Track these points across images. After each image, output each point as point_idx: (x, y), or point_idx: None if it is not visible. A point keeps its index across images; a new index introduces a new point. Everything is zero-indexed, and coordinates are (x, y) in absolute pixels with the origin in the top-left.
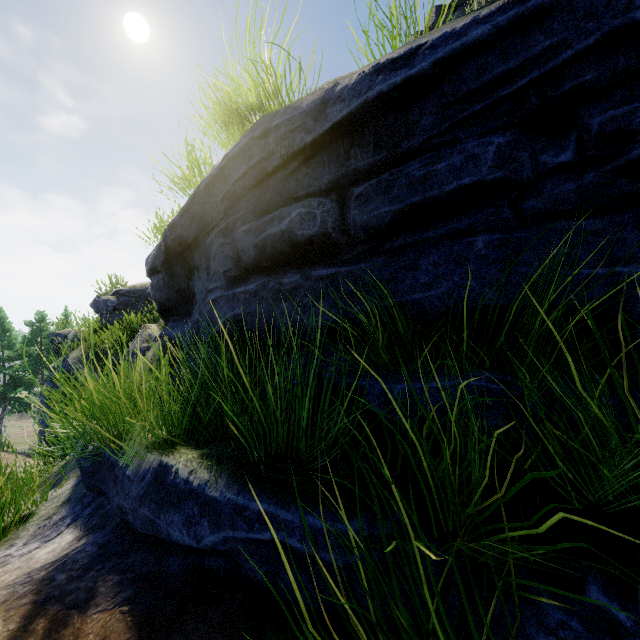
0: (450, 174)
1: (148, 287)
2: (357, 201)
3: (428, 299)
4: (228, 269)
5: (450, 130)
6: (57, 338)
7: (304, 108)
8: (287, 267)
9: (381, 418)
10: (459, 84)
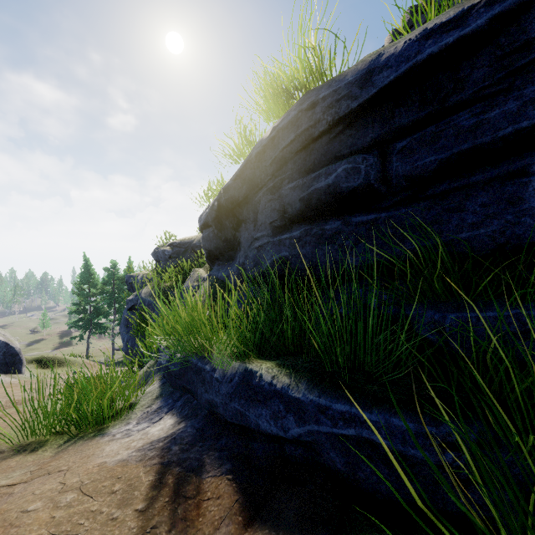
0: (505, 120)
1: (193, 240)
2: (400, 154)
3: (476, 237)
4: (274, 220)
5: (505, 79)
6: (130, 279)
7: (349, 79)
8: (327, 216)
9: (433, 343)
10: (517, 34)
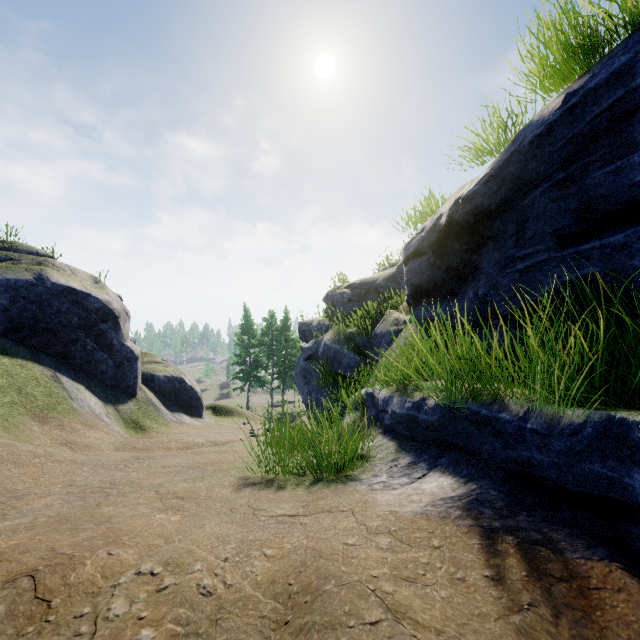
0: None
1: (376, 279)
2: None
3: None
4: (563, 226)
5: None
6: (303, 326)
7: None
8: None
9: None
10: None
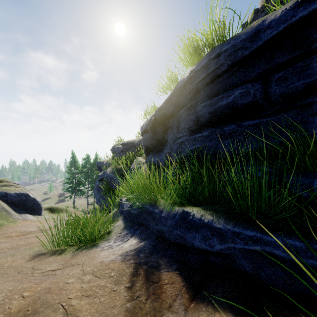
0: None
1: (135, 141)
2: (277, 81)
3: None
4: (191, 126)
5: None
6: (99, 164)
7: (243, 37)
8: (226, 122)
9: (304, 197)
10: None
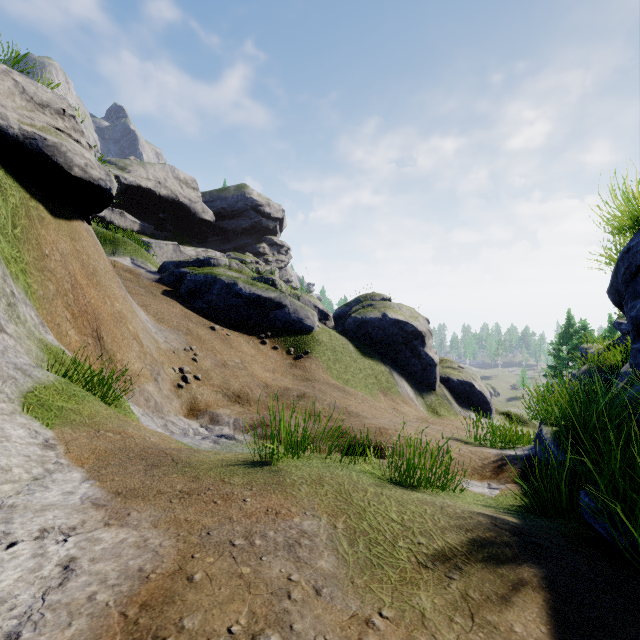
0: None
1: None
2: None
3: None
4: (631, 329)
5: None
6: (582, 351)
7: None
8: None
9: None
10: None
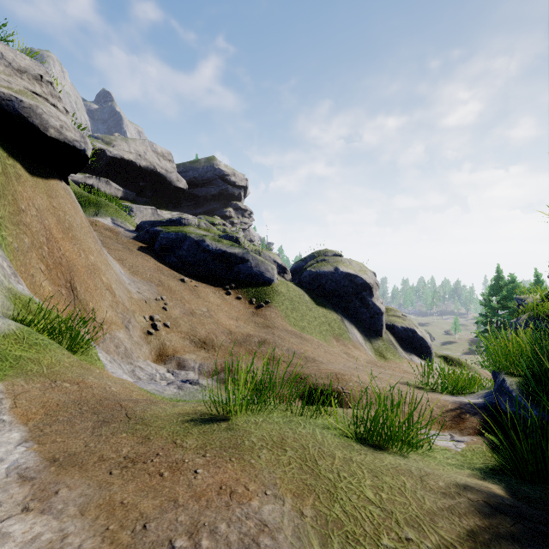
0: None
1: None
2: None
3: None
4: None
5: None
6: (518, 301)
7: None
8: None
9: None
10: None
